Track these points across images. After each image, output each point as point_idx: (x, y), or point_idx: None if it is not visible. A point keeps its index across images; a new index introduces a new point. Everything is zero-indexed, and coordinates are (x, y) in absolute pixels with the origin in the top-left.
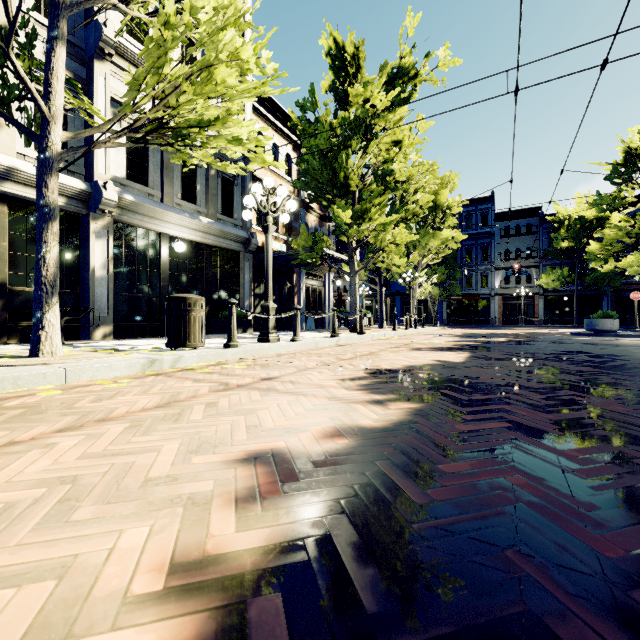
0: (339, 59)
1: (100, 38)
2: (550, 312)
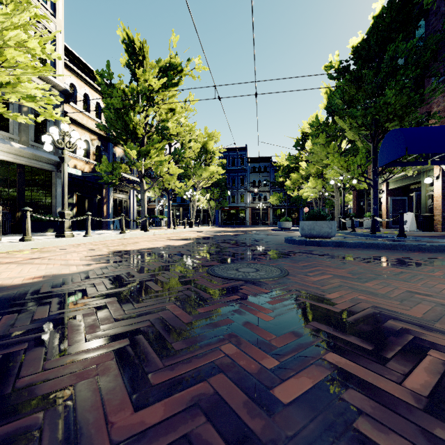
0: (131, 47)
1: None
2: (276, 218)
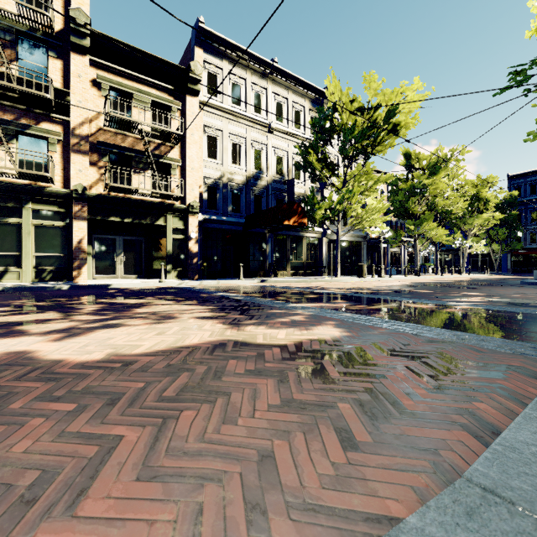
0: (408, 156)
1: (326, 185)
2: None
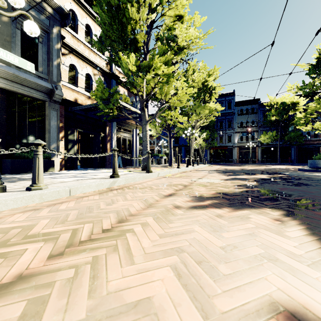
0: None
1: None
2: (264, 156)
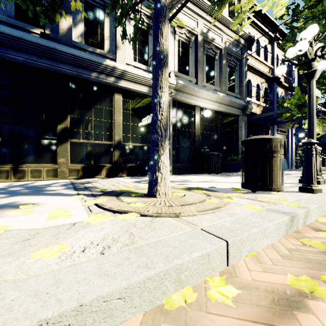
0: None
1: None
2: None
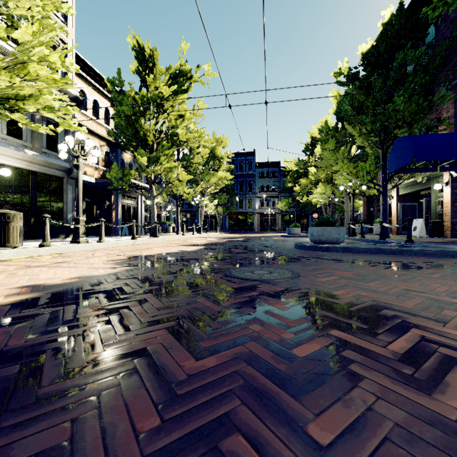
0: (141, 54)
1: None
2: (284, 224)
